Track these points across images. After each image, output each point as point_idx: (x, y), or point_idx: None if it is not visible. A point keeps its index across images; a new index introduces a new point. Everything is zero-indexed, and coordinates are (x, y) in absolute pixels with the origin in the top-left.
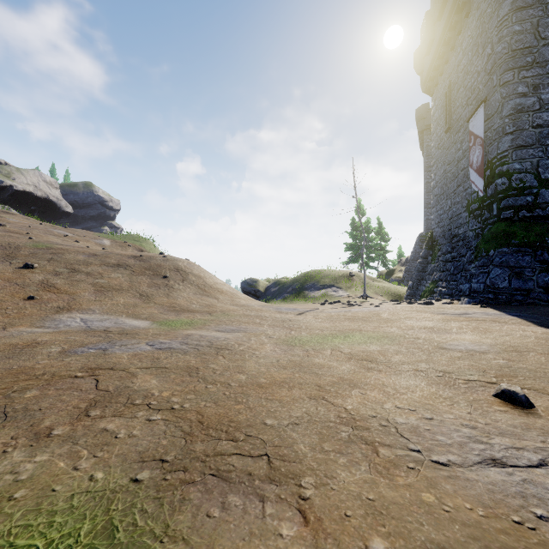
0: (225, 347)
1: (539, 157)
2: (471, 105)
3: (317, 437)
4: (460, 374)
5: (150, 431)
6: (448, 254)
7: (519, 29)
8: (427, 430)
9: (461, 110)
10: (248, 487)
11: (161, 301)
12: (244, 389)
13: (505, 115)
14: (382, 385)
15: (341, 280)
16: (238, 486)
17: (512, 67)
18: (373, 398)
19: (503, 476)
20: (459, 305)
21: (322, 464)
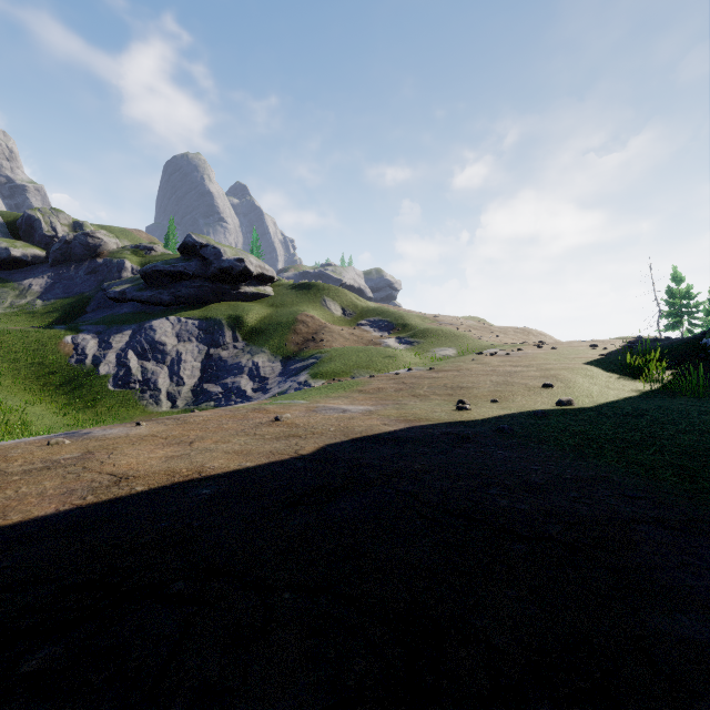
0: None
1: None
2: None
3: None
4: None
5: None
6: None
7: None
8: None
9: None
10: None
11: None
12: None
13: None
14: None
15: None
16: None
17: None
18: None
19: None
20: None
21: None
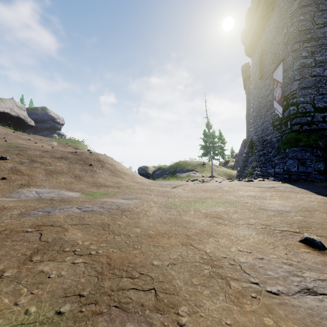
0: (127, 210)
1: (314, 94)
2: (274, 63)
3: (188, 274)
4: (276, 226)
5: (73, 271)
6: (261, 151)
7: (303, 18)
8: (261, 267)
9: (269, 66)
10: (141, 316)
11: (88, 180)
12: (139, 238)
13: (295, 69)
14: (228, 235)
15: (198, 167)
16: (133, 316)
17: (299, 40)
18: (223, 244)
19: (317, 302)
20: (269, 182)
21: (192, 295)
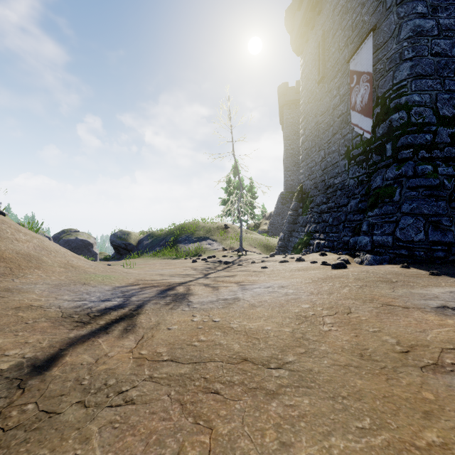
0: None
1: (437, 90)
2: (352, 43)
3: None
4: None
5: None
6: (323, 205)
7: None
8: None
9: (339, 54)
10: None
11: None
12: None
13: (404, 37)
14: None
15: (216, 232)
16: None
17: None
18: None
19: None
20: (392, 270)
21: None
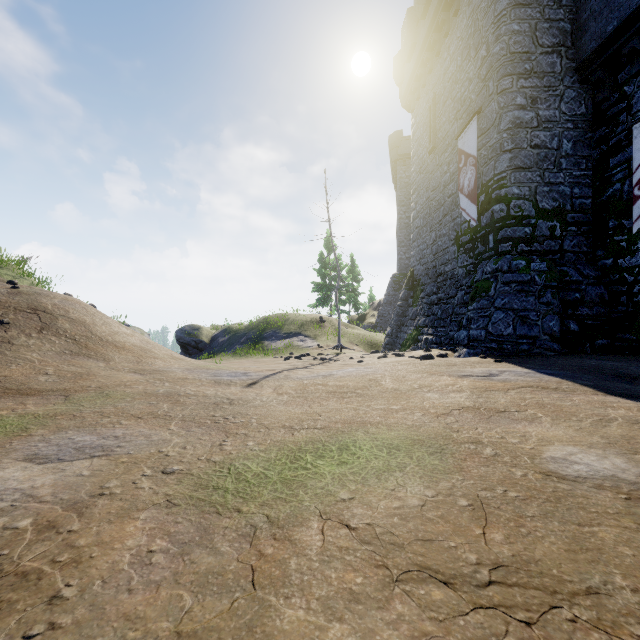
0: None
1: (537, 182)
2: (461, 119)
3: None
4: None
5: None
6: (433, 295)
7: (518, 29)
8: None
9: (449, 126)
10: None
11: None
12: None
13: (503, 129)
14: None
15: (310, 327)
16: None
17: (511, 72)
18: None
19: None
20: (467, 360)
21: None
